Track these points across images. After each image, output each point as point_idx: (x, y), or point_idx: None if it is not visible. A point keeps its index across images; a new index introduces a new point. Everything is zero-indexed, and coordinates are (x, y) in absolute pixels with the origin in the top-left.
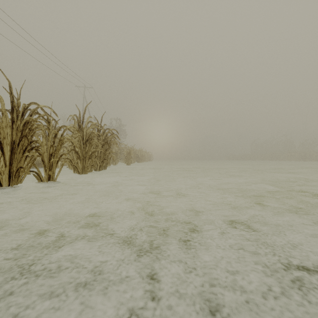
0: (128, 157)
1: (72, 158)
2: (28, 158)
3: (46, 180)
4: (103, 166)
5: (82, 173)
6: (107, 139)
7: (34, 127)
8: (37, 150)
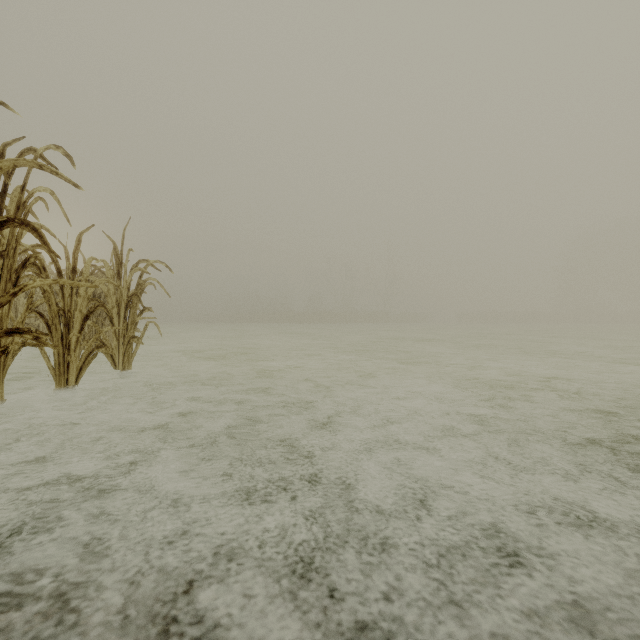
0: None
1: None
2: None
3: None
4: None
5: None
6: None
7: None
8: None
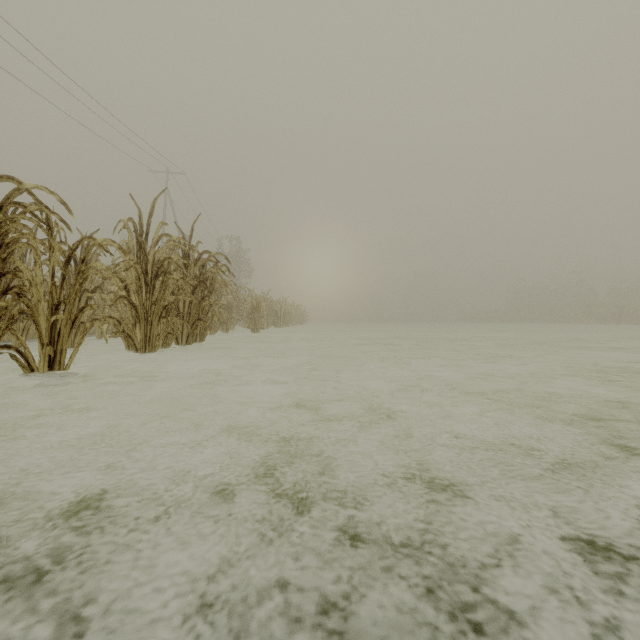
0: (254, 315)
1: (122, 316)
2: (21, 316)
3: (43, 368)
4: (197, 335)
5: (145, 351)
6: (204, 276)
7: (11, 239)
8: (19, 295)
